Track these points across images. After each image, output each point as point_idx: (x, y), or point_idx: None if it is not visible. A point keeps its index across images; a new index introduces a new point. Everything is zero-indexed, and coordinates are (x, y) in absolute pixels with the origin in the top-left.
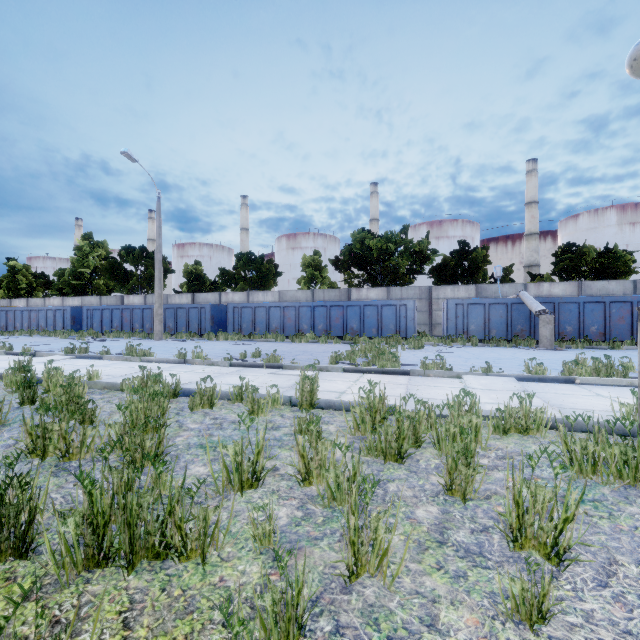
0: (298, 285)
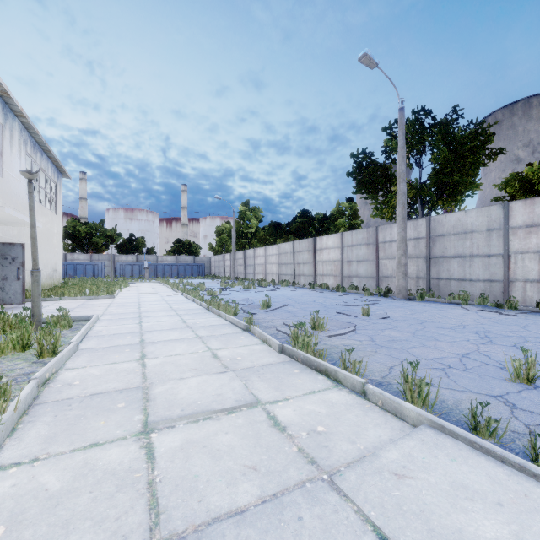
0: None
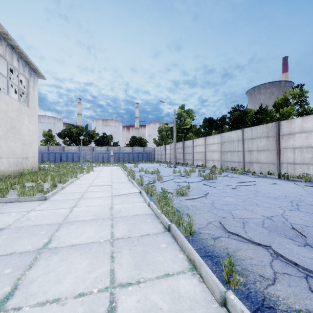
0: (39, 140)
